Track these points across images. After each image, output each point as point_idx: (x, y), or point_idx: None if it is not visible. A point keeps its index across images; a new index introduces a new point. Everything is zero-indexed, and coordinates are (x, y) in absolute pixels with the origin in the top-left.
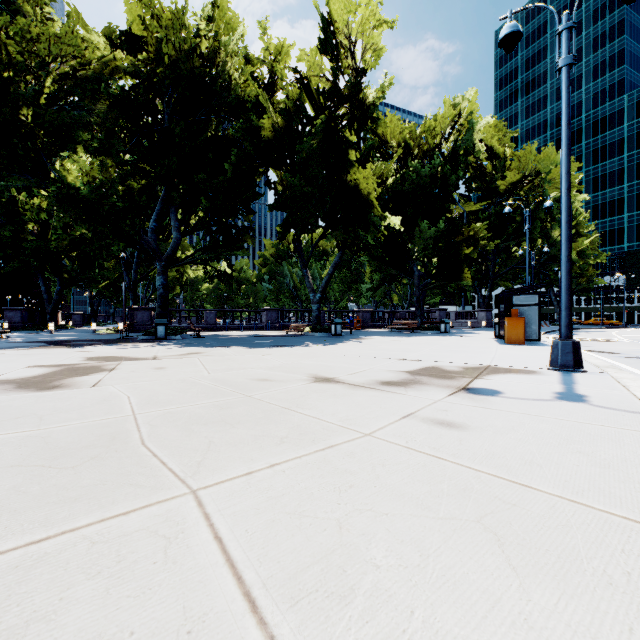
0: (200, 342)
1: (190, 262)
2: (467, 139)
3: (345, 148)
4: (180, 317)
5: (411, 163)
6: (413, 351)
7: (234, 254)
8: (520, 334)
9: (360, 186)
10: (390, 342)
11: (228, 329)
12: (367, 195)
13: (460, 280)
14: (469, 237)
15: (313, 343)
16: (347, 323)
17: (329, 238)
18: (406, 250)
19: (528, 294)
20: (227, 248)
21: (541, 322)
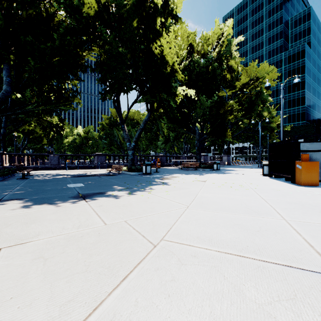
0: (0, 188)
1: (21, 113)
2: (227, 49)
3: (155, 16)
4: (28, 159)
5: (195, 59)
6: (261, 210)
7: (62, 108)
8: (314, 176)
9: (167, 53)
10: (198, 184)
11: (68, 168)
12: (173, 61)
13: (225, 136)
14: (228, 110)
15: (126, 188)
16: (154, 164)
17: (141, 100)
18: (191, 116)
19: (314, 141)
20: (58, 104)
21: (252, 162)
